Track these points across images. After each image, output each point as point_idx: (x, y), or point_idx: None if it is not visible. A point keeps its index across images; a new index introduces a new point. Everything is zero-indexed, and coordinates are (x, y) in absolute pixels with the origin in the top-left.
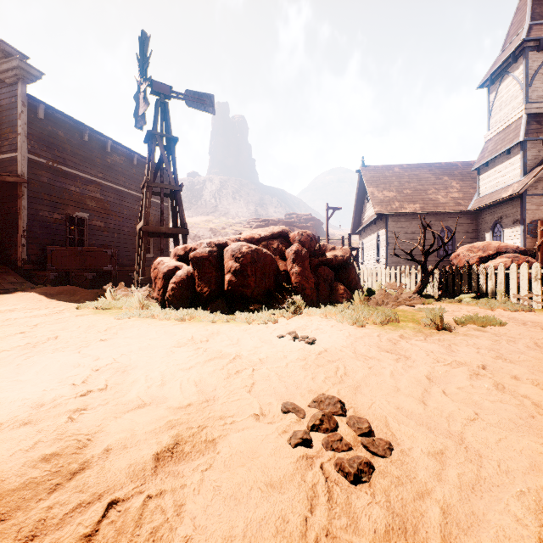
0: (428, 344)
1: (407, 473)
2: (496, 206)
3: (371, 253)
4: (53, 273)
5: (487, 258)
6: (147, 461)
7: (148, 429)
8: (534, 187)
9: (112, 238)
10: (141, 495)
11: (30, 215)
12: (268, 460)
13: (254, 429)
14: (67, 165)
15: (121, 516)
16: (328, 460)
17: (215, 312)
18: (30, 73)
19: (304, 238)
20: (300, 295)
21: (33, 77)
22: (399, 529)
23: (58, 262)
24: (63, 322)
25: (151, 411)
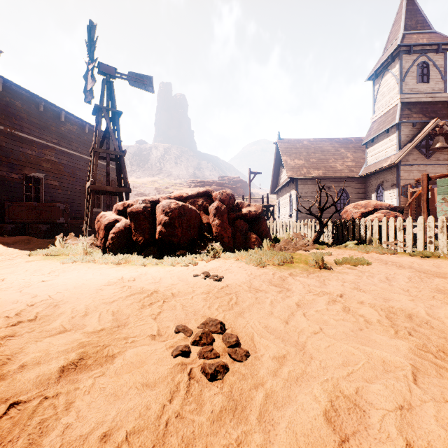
0: (308, 279)
1: (252, 371)
2: (379, 173)
3: (285, 209)
4: (10, 225)
5: (367, 213)
6: (53, 373)
7: (61, 349)
8: (406, 158)
9: (66, 195)
10: (41, 397)
11: None
12: (151, 367)
13: (148, 346)
14: (24, 132)
15: (20, 413)
16: (199, 365)
17: (147, 257)
18: None
19: (224, 197)
20: (220, 243)
21: None
22: (230, 409)
23: (15, 216)
24: (13, 267)
25: (69, 336)
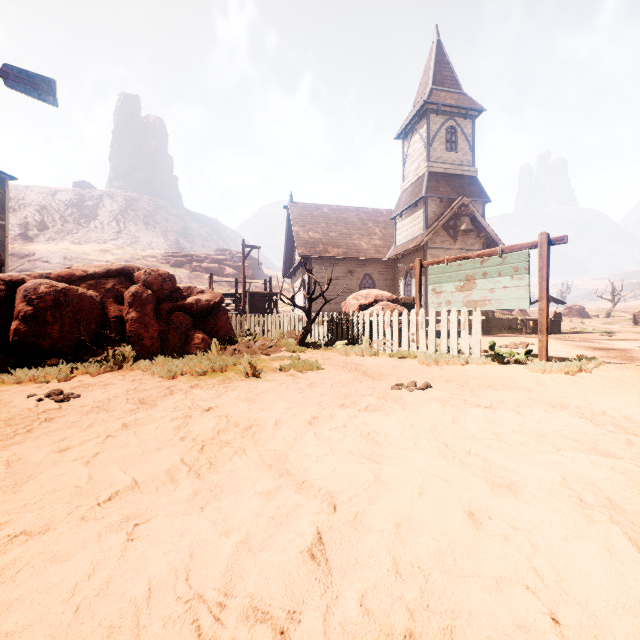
0: (204, 391)
1: None
2: (408, 256)
3: (299, 299)
4: None
5: (368, 305)
6: None
7: None
8: (434, 240)
9: None
10: None
11: None
12: None
13: None
14: None
15: None
16: None
17: None
18: None
19: (152, 278)
20: (136, 346)
21: None
22: None
23: None
24: None
25: None
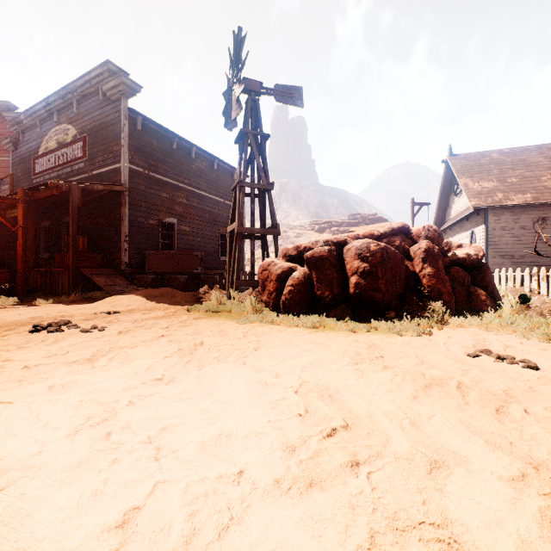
0: None
1: None
2: None
3: None
4: (150, 276)
5: None
6: None
7: (535, 530)
8: None
9: (196, 242)
10: None
11: (130, 221)
12: None
13: None
14: (159, 173)
15: None
16: None
17: (340, 319)
18: (131, 88)
19: (431, 234)
20: (435, 301)
21: (133, 91)
22: None
23: (155, 265)
24: (188, 325)
25: (474, 482)
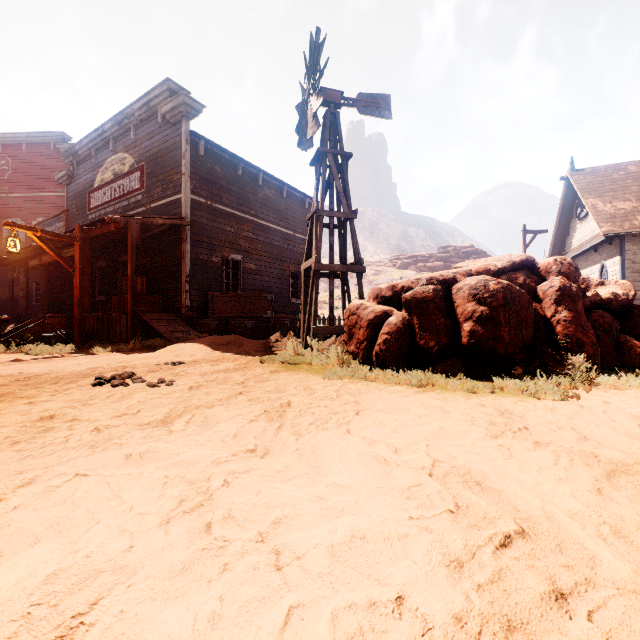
0: None
1: None
2: None
3: None
4: (214, 321)
5: None
6: None
7: None
8: None
9: (263, 282)
10: None
11: (192, 259)
12: None
13: None
14: (223, 204)
15: None
16: None
17: (450, 376)
18: (193, 108)
19: (565, 268)
20: (574, 355)
21: (195, 112)
22: None
23: (219, 309)
24: (266, 381)
25: None
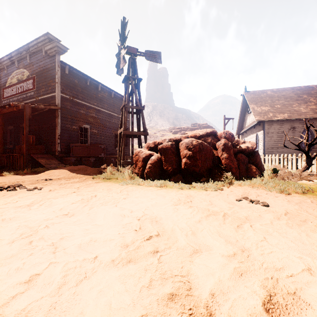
0: None
1: None
2: None
3: None
4: (73, 158)
5: None
6: (261, 313)
7: (227, 276)
8: None
9: (101, 139)
10: None
11: (61, 126)
12: None
13: None
14: (79, 99)
15: None
16: None
17: (176, 182)
18: (62, 49)
19: (227, 136)
20: (228, 172)
21: (63, 51)
22: None
23: (76, 152)
24: (91, 186)
25: (210, 258)
